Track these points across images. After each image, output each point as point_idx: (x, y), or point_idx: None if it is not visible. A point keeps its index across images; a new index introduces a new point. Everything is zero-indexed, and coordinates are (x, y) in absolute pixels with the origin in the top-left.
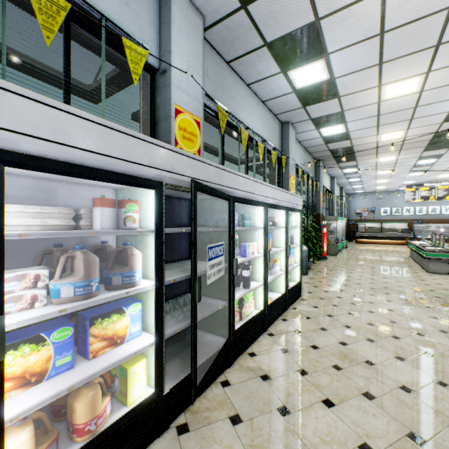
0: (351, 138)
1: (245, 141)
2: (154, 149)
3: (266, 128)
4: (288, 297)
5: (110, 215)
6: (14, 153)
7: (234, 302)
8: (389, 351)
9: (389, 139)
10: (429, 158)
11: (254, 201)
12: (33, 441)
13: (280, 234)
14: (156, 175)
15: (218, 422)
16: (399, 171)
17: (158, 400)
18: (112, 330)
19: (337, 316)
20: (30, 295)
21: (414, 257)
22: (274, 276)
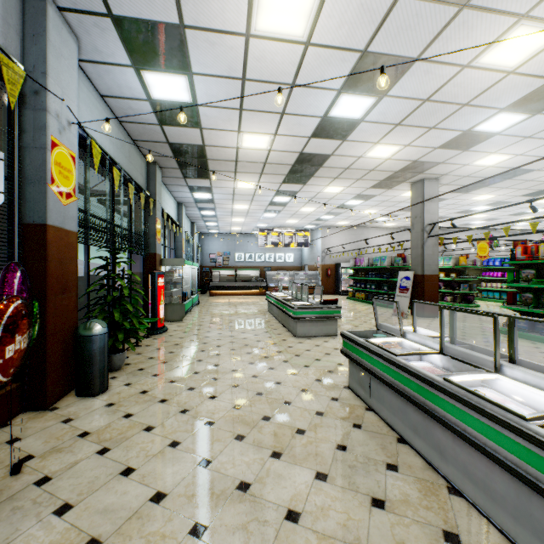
0: (202, 125)
1: None
2: None
3: None
4: None
5: None
6: None
7: None
8: None
9: (253, 147)
10: (285, 195)
11: None
12: None
13: None
14: None
15: None
16: (256, 208)
17: None
18: None
19: None
20: None
21: (274, 313)
22: None
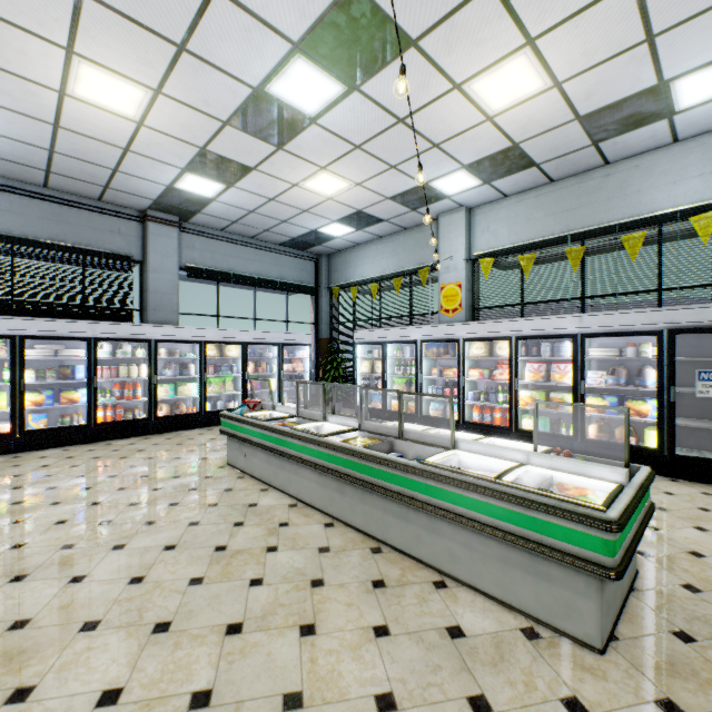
0: None
1: None
2: (653, 314)
3: None
4: None
5: (632, 350)
6: (587, 334)
7: None
8: None
9: None
10: None
11: None
12: (596, 429)
13: None
14: (655, 327)
15: (694, 489)
16: None
17: (659, 455)
18: (638, 408)
19: None
20: (599, 380)
21: None
22: None
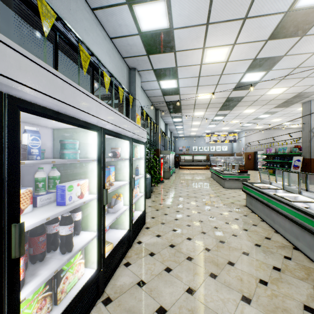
0: (180, 93)
1: (86, 63)
2: None
3: (115, 66)
4: (133, 230)
5: None
6: None
7: (17, 310)
8: (233, 290)
9: (203, 98)
10: (220, 116)
11: (78, 120)
12: None
13: (125, 166)
14: None
15: None
16: (204, 123)
17: None
18: None
19: (179, 245)
20: None
21: (214, 178)
22: (116, 216)
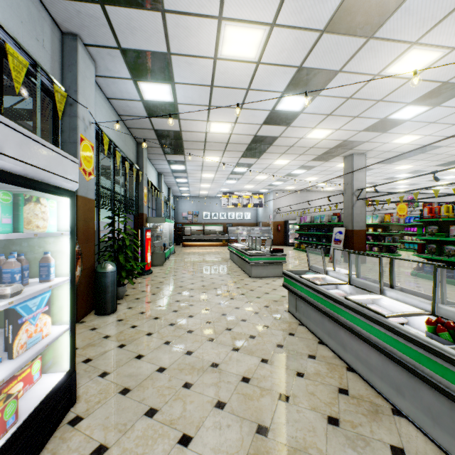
0: (180, 117)
1: None
2: None
3: None
4: None
5: None
6: None
7: None
8: None
9: (218, 132)
10: (243, 167)
11: None
12: None
13: None
14: None
15: None
16: (220, 176)
17: None
18: None
19: None
20: None
21: (235, 260)
22: None
